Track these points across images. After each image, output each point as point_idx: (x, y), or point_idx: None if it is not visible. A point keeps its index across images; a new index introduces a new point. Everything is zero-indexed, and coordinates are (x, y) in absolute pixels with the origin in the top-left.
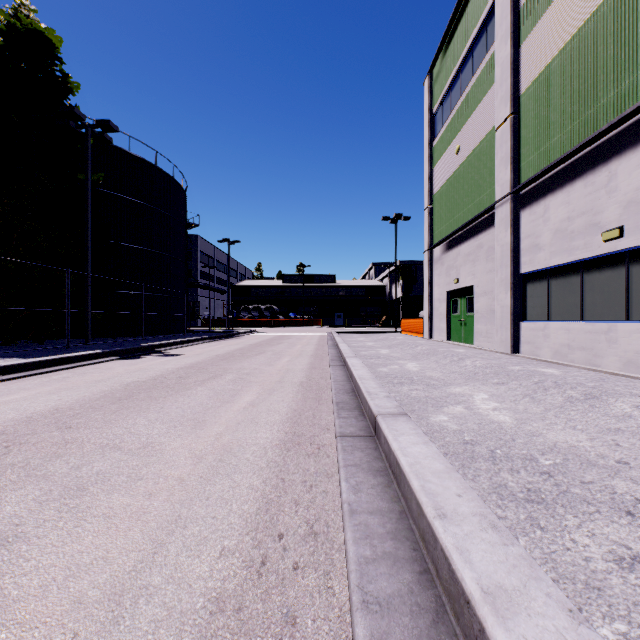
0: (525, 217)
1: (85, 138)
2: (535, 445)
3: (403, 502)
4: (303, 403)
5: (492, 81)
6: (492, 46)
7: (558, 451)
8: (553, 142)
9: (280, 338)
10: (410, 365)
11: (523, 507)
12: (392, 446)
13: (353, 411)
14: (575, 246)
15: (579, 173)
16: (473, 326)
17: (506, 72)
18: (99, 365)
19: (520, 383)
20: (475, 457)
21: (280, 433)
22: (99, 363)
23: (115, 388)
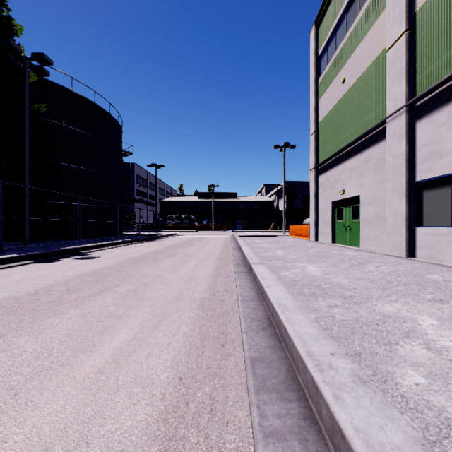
0: (422, 126)
1: (23, 69)
2: None
3: None
4: (198, 353)
5: (381, 9)
6: None
7: None
8: None
9: (193, 240)
10: (310, 268)
11: None
12: None
13: (287, 399)
14: None
15: None
16: (359, 231)
17: None
18: (3, 271)
19: None
20: None
21: None
22: (7, 268)
23: None
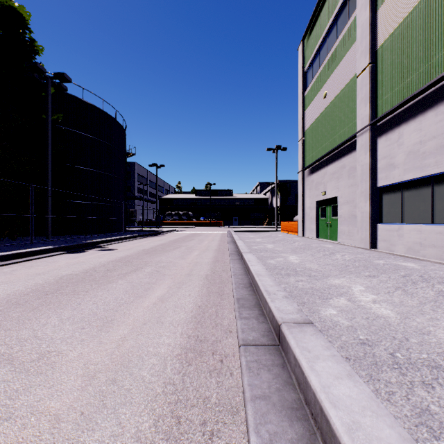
0: (381, 143)
1: (46, 86)
2: (432, 347)
3: None
4: (207, 298)
5: (353, 40)
6: (353, 14)
7: None
8: (406, 82)
9: (193, 235)
10: (292, 258)
11: None
12: (310, 381)
13: (253, 309)
14: (427, 164)
15: (430, 105)
16: (337, 227)
17: (366, 31)
18: (48, 258)
19: (389, 276)
20: (379, 364)
21: (183, 337)
22: (49, 257)
23: (48, 281)
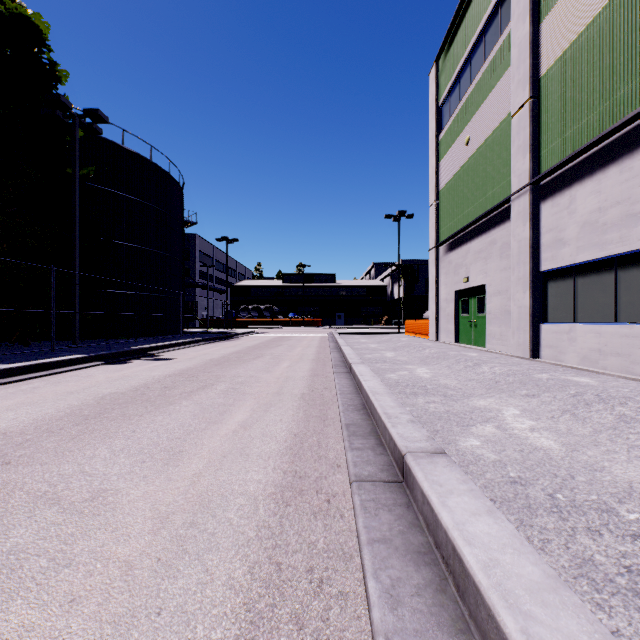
0: (546, 209)
1: (73, 128)
2: (604, 486)
3: (475, 634)
4: (305, 424)
5: (507, 65)
6: (507, 27)
7: (639, 497)
8: (580, 125)
9: (279, 339)
10: (420, 371)
11: (636, 608)
12: (441, 518)
13: (368, 438)
14: (608, 240)
15: (613, 158)
16: (484, 328)
17: (524, 53)
18: (79, 372)
19: (554, 395)
20: (533, 507)
21: (276, 473)
22: (80, 369)
23: (86, 402)
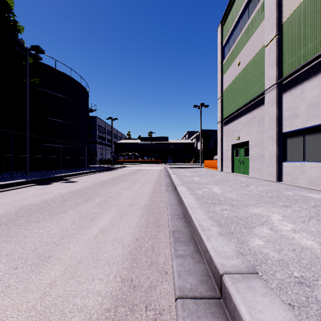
0: (286, 97)
1: (25, 56)
2: None
3: None
4: (145, 229)
5: (262, 19)
6: None
7: None
8: (308, 47)
9: (138, 170)
10: (215, 188)
11: None
12: None
13: (188, 245)
14: None
15: None
16: (248, 164)
17: (273, 10)
18: (19, 190)
19: (301, 206)
20: None
21: (116, 281)
22: (21, 188)
23: (9, 211)
